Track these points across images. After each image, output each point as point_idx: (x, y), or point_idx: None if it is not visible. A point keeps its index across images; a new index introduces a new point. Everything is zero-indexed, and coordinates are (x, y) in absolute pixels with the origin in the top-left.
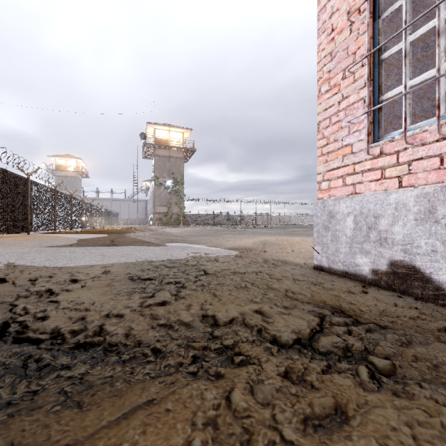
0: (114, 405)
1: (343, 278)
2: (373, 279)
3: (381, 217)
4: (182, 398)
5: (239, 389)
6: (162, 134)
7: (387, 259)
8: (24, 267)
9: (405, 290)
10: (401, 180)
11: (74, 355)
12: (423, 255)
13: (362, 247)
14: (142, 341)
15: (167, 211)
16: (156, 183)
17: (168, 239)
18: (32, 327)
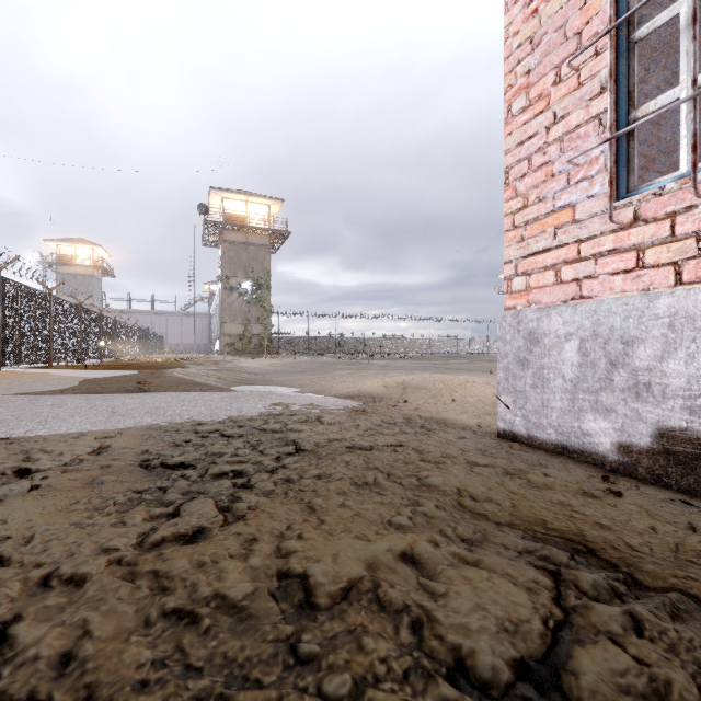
0: None
1: (559, 458)
2: (620, 461)
3: (638, 342)
4: None
5: None
6: (234, 208)
7: (651, 425)
8: None
9: (691, 487)
10: (681, 270)
11: None
12: None
13: (597, 400)
14: (96, 691)
15: (243, 332)
16: (225, 286)
17: (240, 379)
18: None
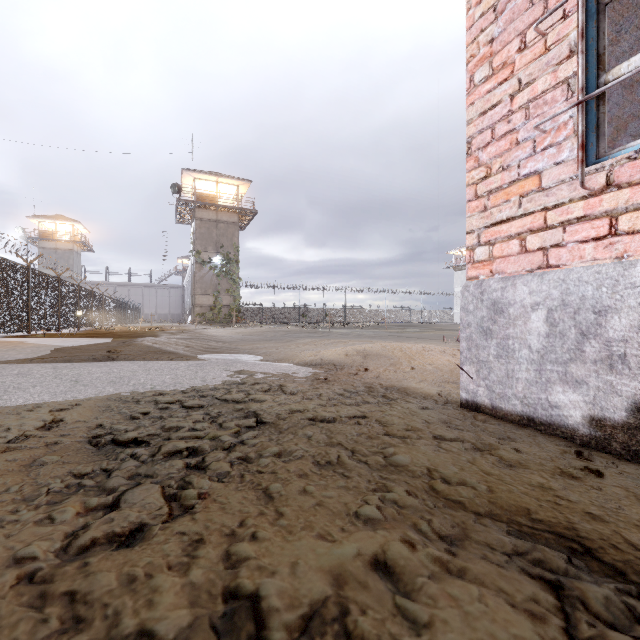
0: None
1: (526, 430)
2: (592, 435)
3: (612, 311)
4: None
5: None
6: (205, 187)
7: (626, 398)
8: None
9: None
10: None
11: None
12: None
13: (567, 372)
14: None
15: (214, 302)
16: (197, 260)
17: (208, 347)
18: None
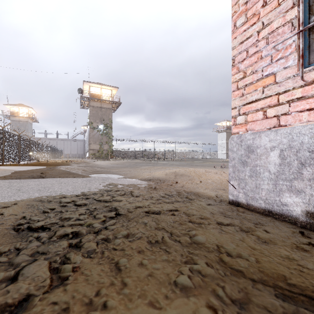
0: None
1: (268, 218)
2: (307, 222)
3: None
4: None
5: None
6: (95, 90)
7: None
8: None
9: None
10: None
11: None
12: None
13: (292, 185)
14: None
15: (99, 148)
16: (91, 127)
17: (94, 170)
18: None
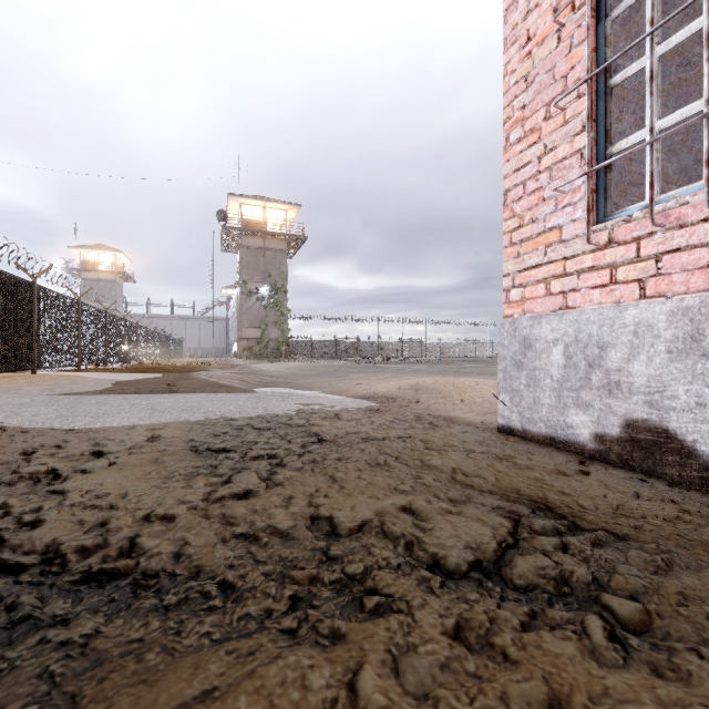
0: (138, 704)
1: (547, 447)
2: (596, 449)
3: (610, 346)
4: (266, 686)
5: (372, 665)
6: (252, 213)
7: (620, 417)
8: (16, 431)
9: (651, 469)
10: (644, 286)
11: (78, 595)
12: (681, 411)
13: (579, 397)
14: (203, 568)
15: (261, 336)
16: (243, 291)
17: (262, 381)
18: (11, 542)
